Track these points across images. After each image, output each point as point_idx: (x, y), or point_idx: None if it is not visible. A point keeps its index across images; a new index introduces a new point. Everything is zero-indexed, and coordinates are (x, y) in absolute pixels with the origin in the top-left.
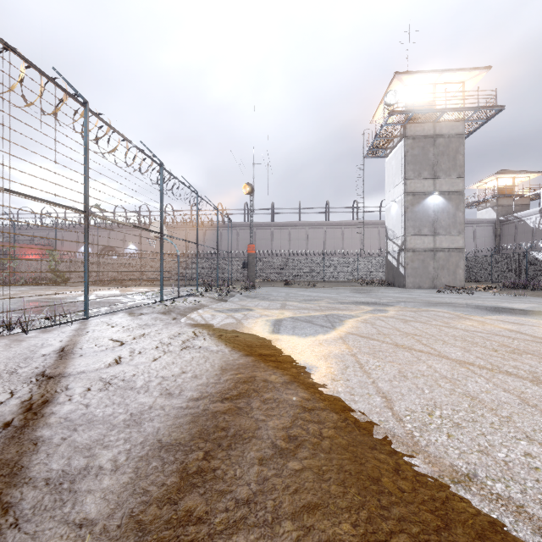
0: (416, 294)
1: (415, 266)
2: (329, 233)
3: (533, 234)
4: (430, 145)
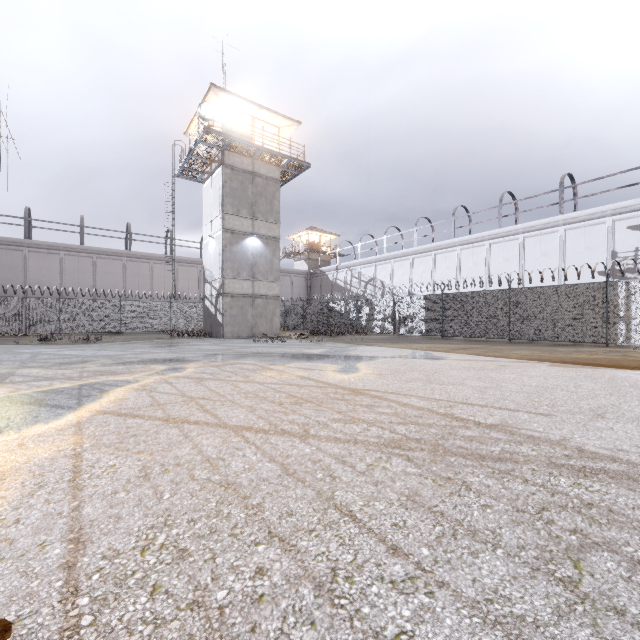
0: (231, 345)
1: (234, 313)
2: (132, 267)
3: (332, 287)
4: (249, 181)
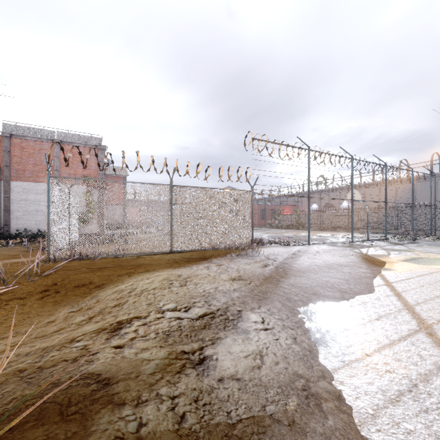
0: None
1: None
2: None
3: None
4: None
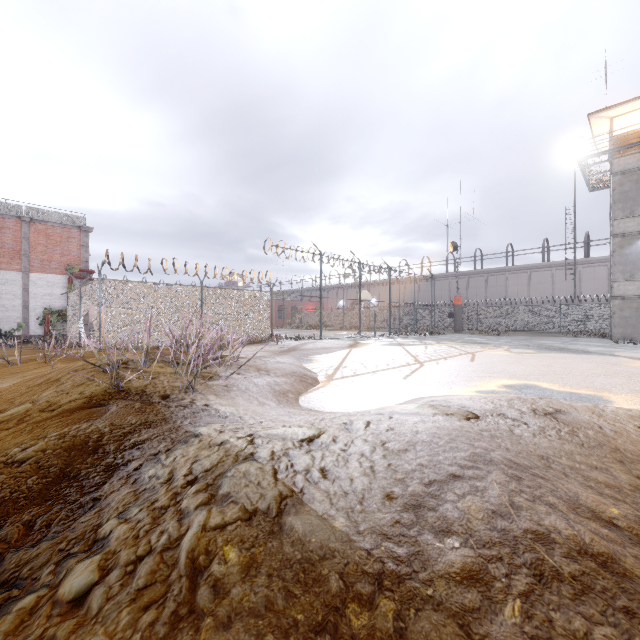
0: (574, 342)
1: (625, 315)
2: (587, 273)
3: None
4: None
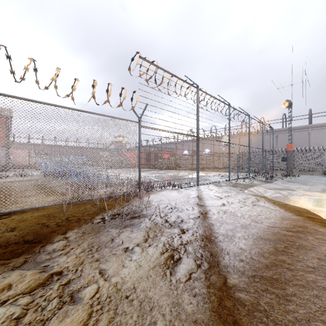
0: None
1: None
2: None
3: None
4: None
